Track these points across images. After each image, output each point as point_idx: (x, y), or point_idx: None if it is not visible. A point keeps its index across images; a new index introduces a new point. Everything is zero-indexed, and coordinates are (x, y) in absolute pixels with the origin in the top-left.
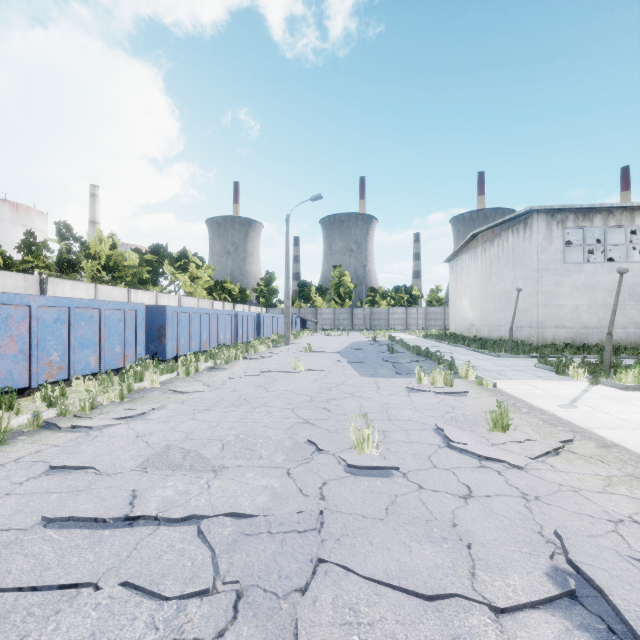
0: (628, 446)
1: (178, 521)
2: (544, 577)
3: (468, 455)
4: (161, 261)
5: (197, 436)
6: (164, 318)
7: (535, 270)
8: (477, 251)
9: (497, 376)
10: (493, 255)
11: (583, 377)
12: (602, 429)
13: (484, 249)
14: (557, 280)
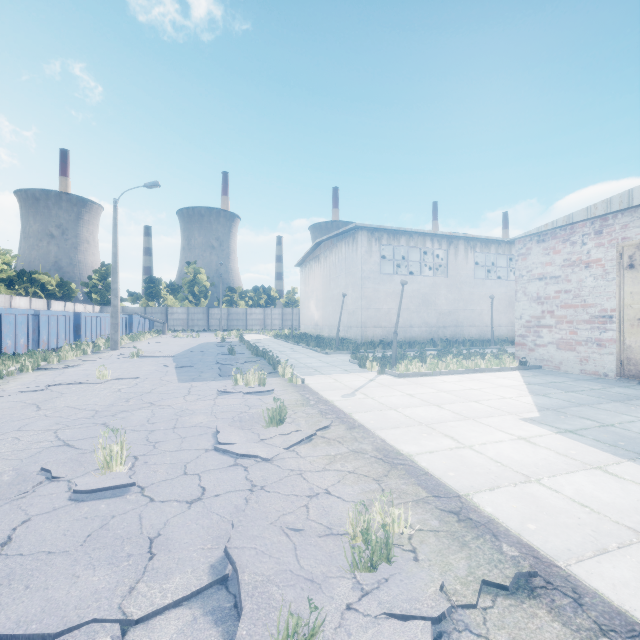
0: (368, 425)
1: None
2: (206, 570)
3: (229, 455)
4: None
5: None
6: None
7: (360, 278)
8: (321, 258)
9: (313, 372)
10: (332, 263)
11: (376, 369)
12: (360, 413)
13: (326, 257)
14: (375, 287)
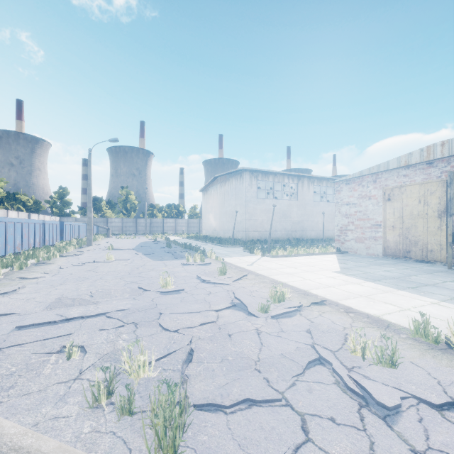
0: (264, 274)
1: (94, 316)
2: (229, 304)
3: (210, 284)
4: None
5: (69, 295)
6: None
7: (245, 201)
8: (218, 187)
9: (225, 256)
10: (226, 190)
11: (260, 254)
12: (259, 271)
13: (221, 186)
14: (254, 207)
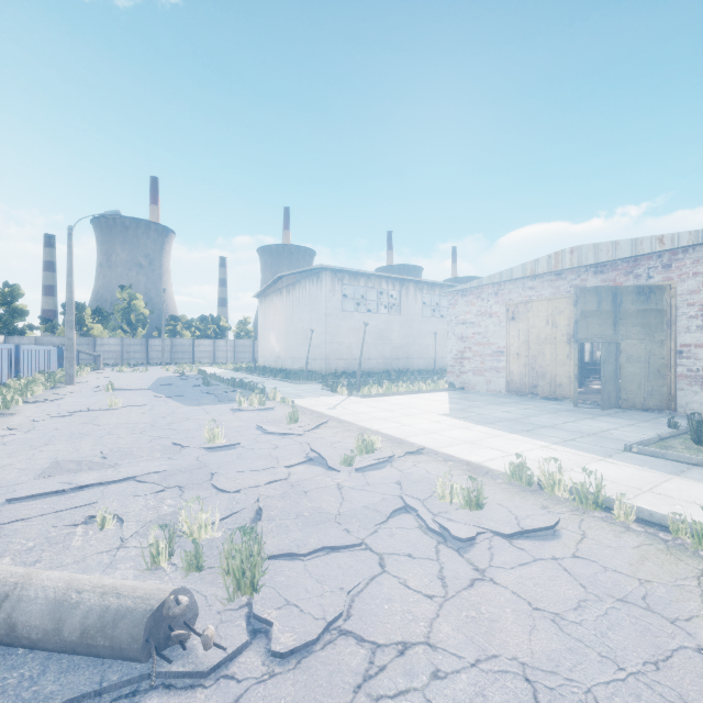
0: (350, 421)
1: (119, 481)
2: (303, 458)
3: (276, 435)
4: None
5: (67, 458)
6: None
7: (324, 315)
8: (283, 292)
9: (295, 397)
10: (295, 297)
11: (346, 393)
12: (343, 416)
13: (288, 291)
14: (338, 323)
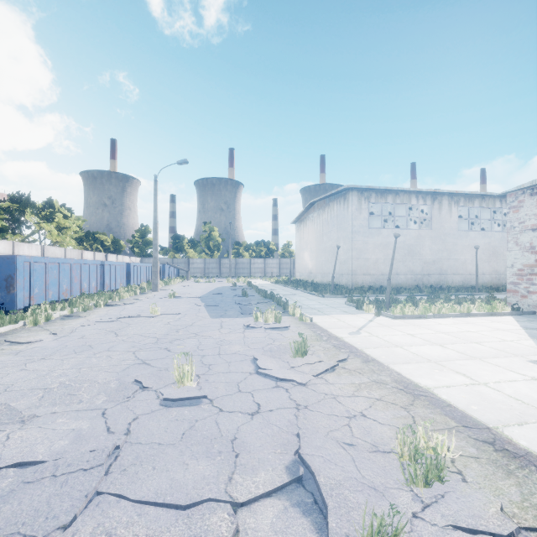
0: (380, 360)
1: None
2: (283, 470)
3: (269, 378)
4: (23, 210)
5: (18, 387)
6: (13, 268)
7: (351, 232)
8: (314, 216)
9: (317, 312)
10: (324, 220)
11: (372, 311)
12: (370, 349)
13: (319, 215)
14: (365, 240)
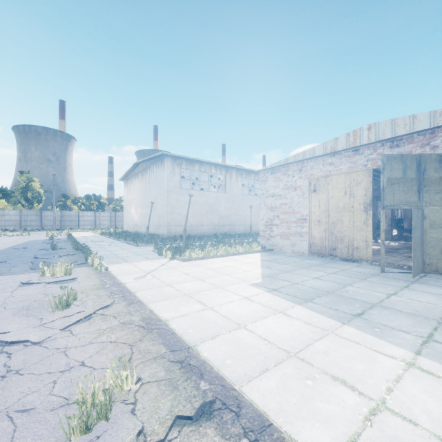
0: (145, 300)
1: None
2: None
3: None
4: None
5: None
6: None
7: (166, 191)
8: (139, 175)
9: (120, 261)
10: (147, 179)
11: (170, 256)
12: (143, 291)
13: (142, 174)
14: (177, 198)
